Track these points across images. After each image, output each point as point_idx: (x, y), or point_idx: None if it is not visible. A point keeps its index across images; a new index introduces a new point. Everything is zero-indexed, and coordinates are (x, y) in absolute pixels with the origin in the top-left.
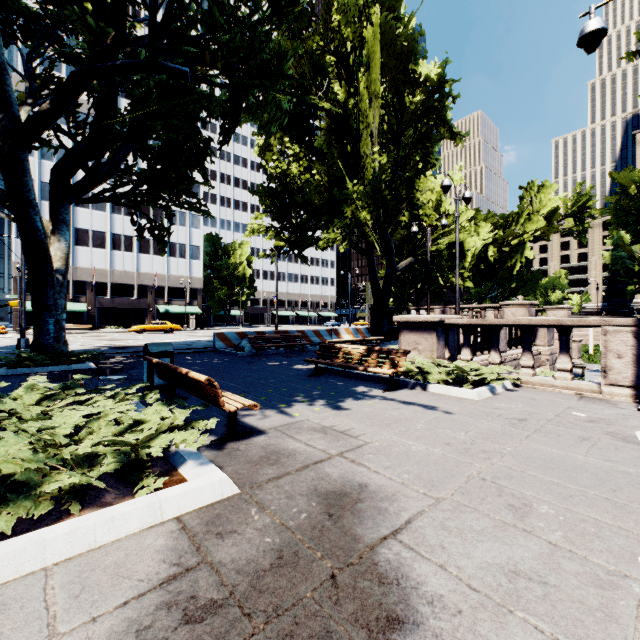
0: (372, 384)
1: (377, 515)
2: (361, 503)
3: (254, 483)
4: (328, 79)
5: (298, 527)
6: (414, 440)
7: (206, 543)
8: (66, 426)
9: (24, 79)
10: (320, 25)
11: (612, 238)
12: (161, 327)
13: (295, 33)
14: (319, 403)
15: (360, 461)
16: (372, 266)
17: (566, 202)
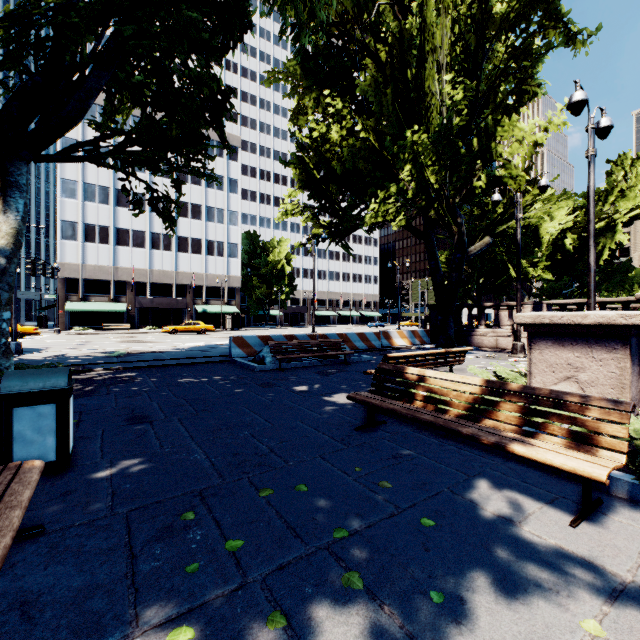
0: (507, 472)
1: None
2: None
3: None
4: (378, 5)
5: None
6: None
7: None
8: None
9: None
10: None
11: None
12: (193, 328)
13: None
14: (402, 611)
15: None
16: (432, 252)
17: None
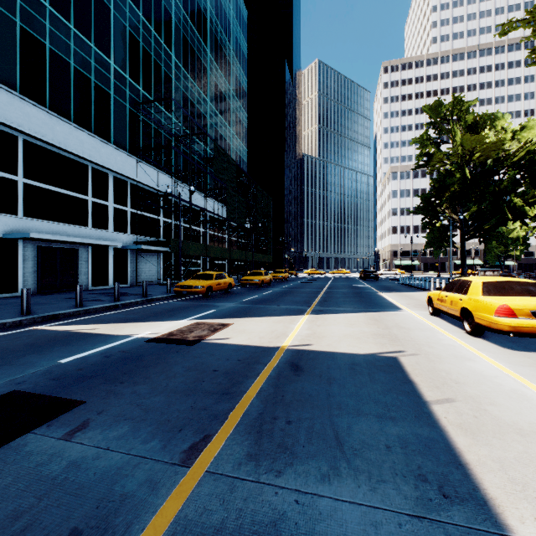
0: None
1: None
2: None
3: None
4: None
5: None
6: None
7: None
8: None
9: None
10: None
11: None
12: None
13: None
14: None
15: None
16: None
17: None
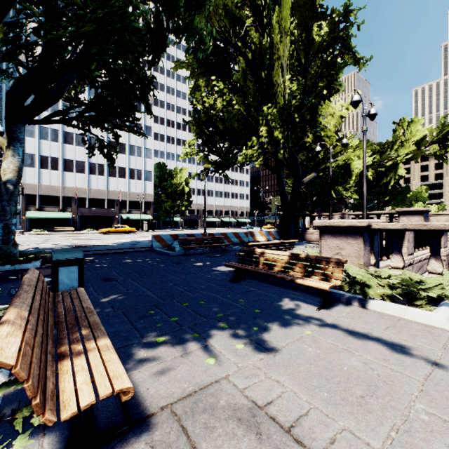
0: (299, 295)
1: None
2: None
3: None
4: (246, 26)
5: None
6: None
7: None
8: None
9: None
10: None
11: None
12: (121, 230)
13: None
14: (242, 332)
15: None
16: (281, 181)
17: (432, 132)
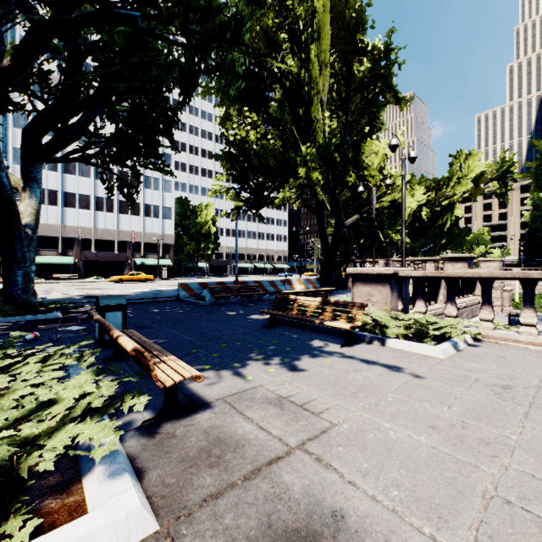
0: (328, 337)
1: None
2: None
3: (182, 508)
4: (282, 53)
5: None
6: (390, 420)
7: None
8: None
9: None
10: (275, 5)
11: (533, 199)
12: (136, 277)
13: None
14: (274, 362)
15: (328, 460)
16: (321, 223)
17: (491, 167)
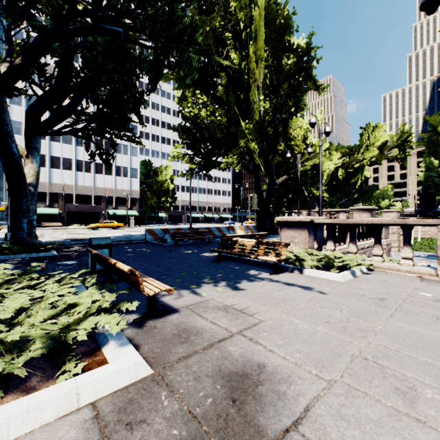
0: (261, 268)
1: (277, 401)
2: (261, 386)
3: (166, 363)
4: (227, 48)
5: (204, 415)
6: (299, 318)
7: (115, 436)
8: (6, 311)
9: (4, 43)
10: (221, 10)
11: (425, 162)
12: (110, 225)
13: (203, 11)
14: (221, 284)
15: (257, 339)
16: (258, 182)
17: (393, 137)
